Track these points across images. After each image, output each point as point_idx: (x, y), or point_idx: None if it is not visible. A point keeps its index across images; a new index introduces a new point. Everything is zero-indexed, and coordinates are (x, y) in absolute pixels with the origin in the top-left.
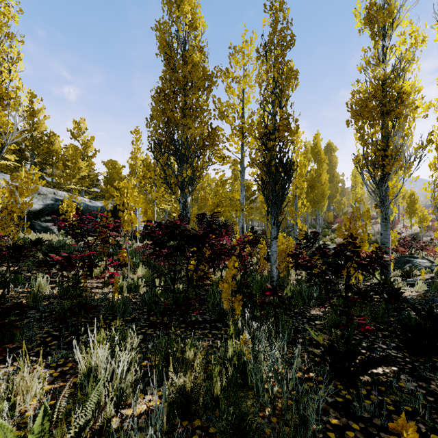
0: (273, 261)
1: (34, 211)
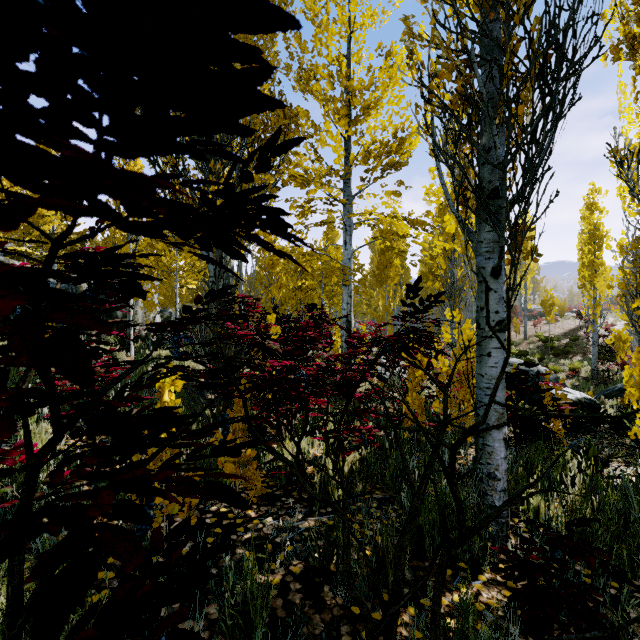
0: (492, 414)
1: None
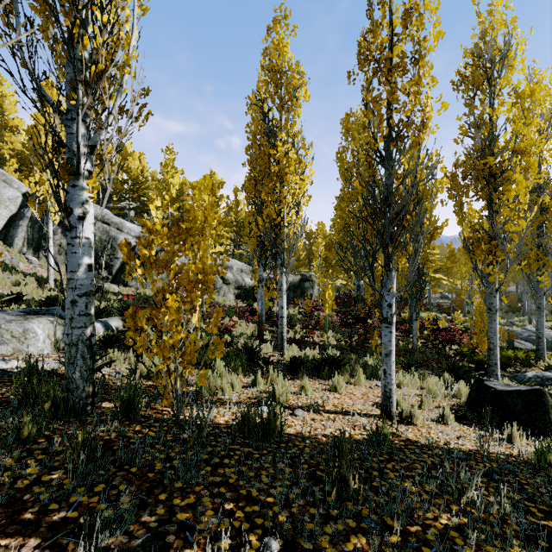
0: (414, 334)
1: (252, 286)
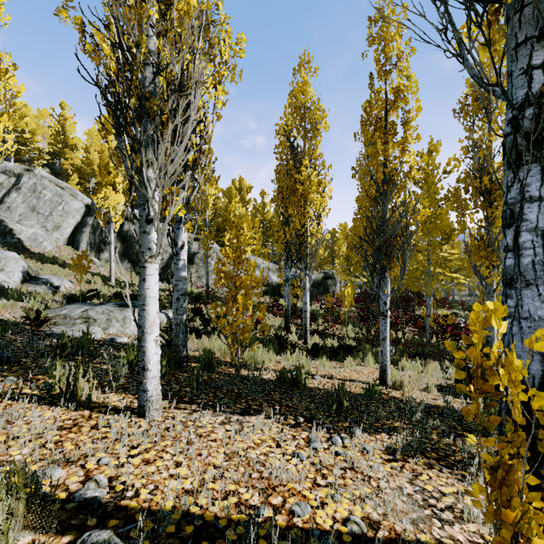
0: (427, 329)
1: (278, 283)
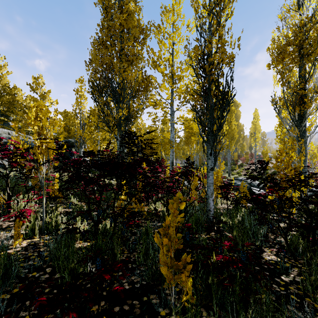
0: (210, 193)
1: None
